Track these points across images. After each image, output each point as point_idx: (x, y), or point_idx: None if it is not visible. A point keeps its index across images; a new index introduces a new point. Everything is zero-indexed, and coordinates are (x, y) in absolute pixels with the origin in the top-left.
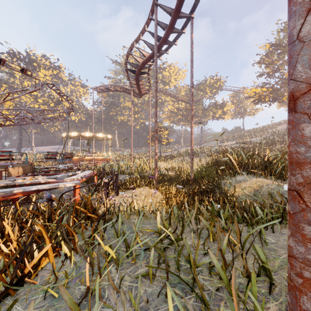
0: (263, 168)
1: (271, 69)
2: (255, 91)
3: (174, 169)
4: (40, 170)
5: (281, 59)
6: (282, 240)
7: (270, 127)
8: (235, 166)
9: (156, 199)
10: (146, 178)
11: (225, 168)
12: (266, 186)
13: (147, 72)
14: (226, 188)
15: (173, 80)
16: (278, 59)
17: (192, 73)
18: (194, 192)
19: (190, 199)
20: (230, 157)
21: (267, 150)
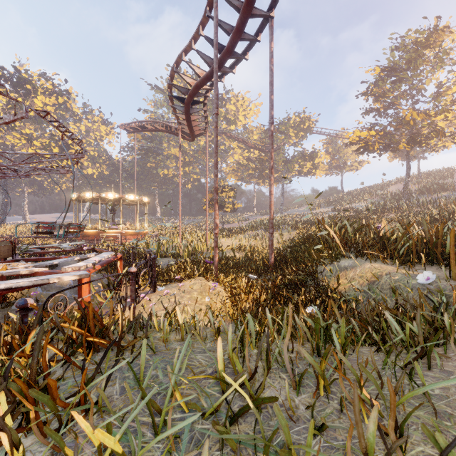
0: (380, 248)
1: (382, 104)
2: (360, 134)
3: (243, 248)
4: (28, 252)
5: (396, 90)
6: (452, 388)
7: (380, 187)
8: (337, 245)
9: (216, 298)
10: (202, 262)
11: (321, 247)
12: (387, 276)
13: (203, 101)
14: (326, 279)
15: (242, 118)
16: (392, 90)
17: (272, 102)
18: (275, 284)
19: (269, 298)
20: (330, 230)
21: (383, 221)
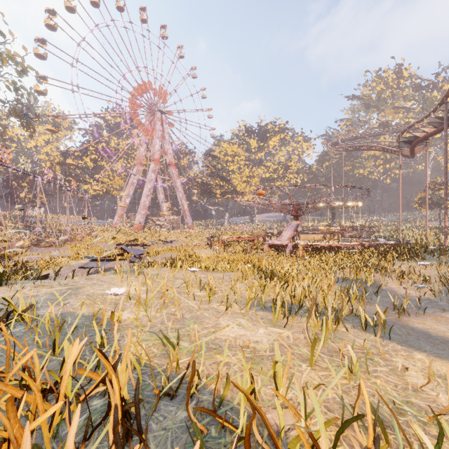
0: None
1: None
2: None
3: None
4: None
5: None
6: None
7: None
8: None
9: None
10: None
11: None
12: None
13: (427, 139)
14: None
15: None
16: None
17: None
18: None
19: None
20: None
21: None
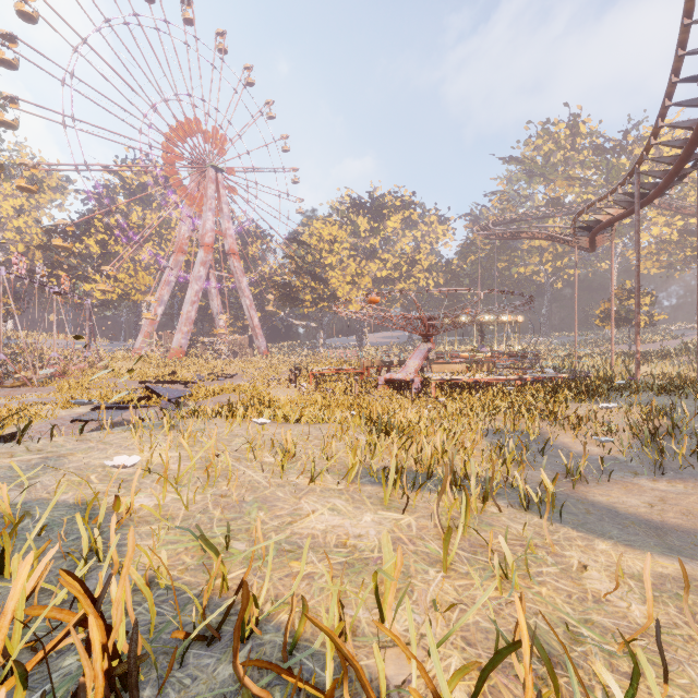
0: None
1: None
2: None
3: (668, 376)
4: None
5: None
6: None
7: None
8: None
9: None
10: None
11: None
12: None
13: (613, 224)
14: None
15: None
16: None
17: None
18: None
19: None
20: None
21: None
